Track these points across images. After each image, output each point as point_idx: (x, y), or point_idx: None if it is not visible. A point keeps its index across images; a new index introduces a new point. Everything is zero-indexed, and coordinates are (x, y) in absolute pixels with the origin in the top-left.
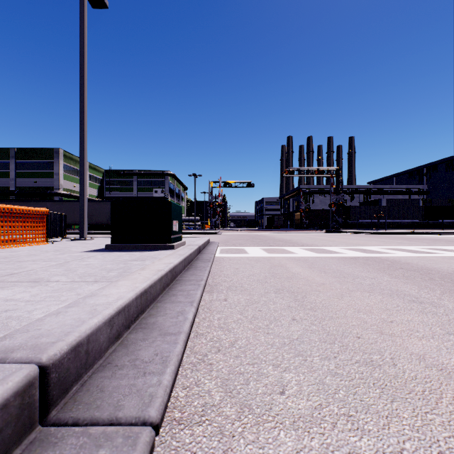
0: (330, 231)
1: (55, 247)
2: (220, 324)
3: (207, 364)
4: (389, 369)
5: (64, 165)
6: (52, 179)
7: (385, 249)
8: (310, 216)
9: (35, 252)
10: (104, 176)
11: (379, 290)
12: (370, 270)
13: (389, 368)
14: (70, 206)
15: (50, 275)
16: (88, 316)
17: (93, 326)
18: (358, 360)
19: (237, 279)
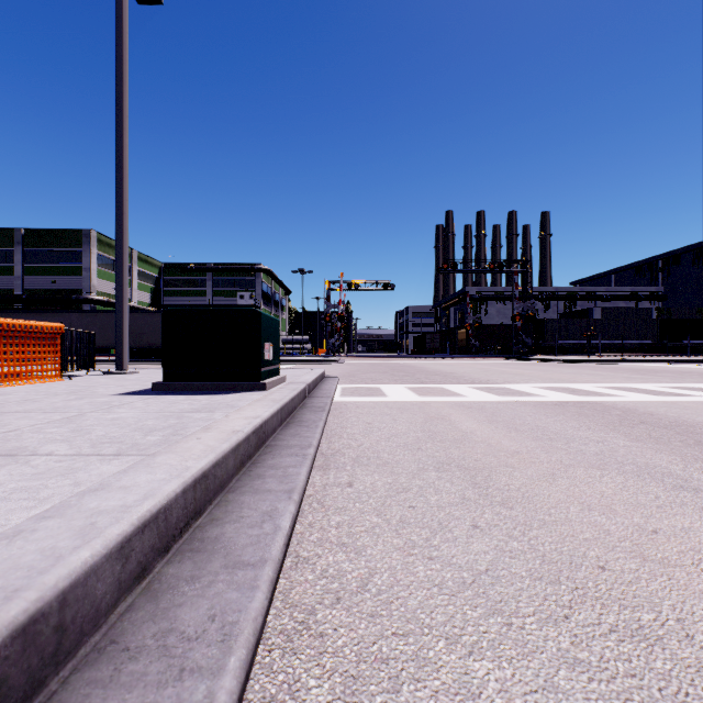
0: (513, 359)
1: (73, 386)
2: (342, 537)
3: (314, 635)
4: (681, 650)
5: (98, 256)
6: (80, 278)
7: (607, 388)
8: (481, 334)
9: (35, 395)
10: (161, 273)
11: (615, 465)
12: (592, 426)
13: (680, 646)
14: (107, 319)
15: (41, 441)
16: (72, 543)
17: (77, 569)
18: (614, 624)
19: (369, 444)
